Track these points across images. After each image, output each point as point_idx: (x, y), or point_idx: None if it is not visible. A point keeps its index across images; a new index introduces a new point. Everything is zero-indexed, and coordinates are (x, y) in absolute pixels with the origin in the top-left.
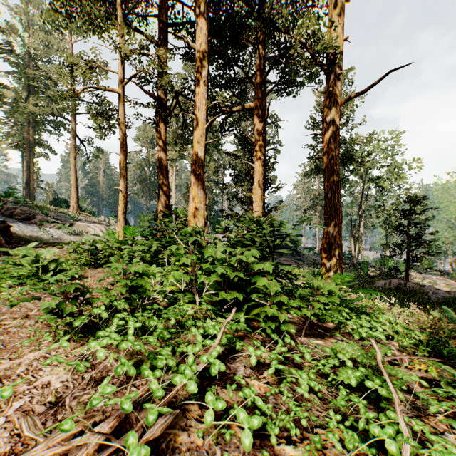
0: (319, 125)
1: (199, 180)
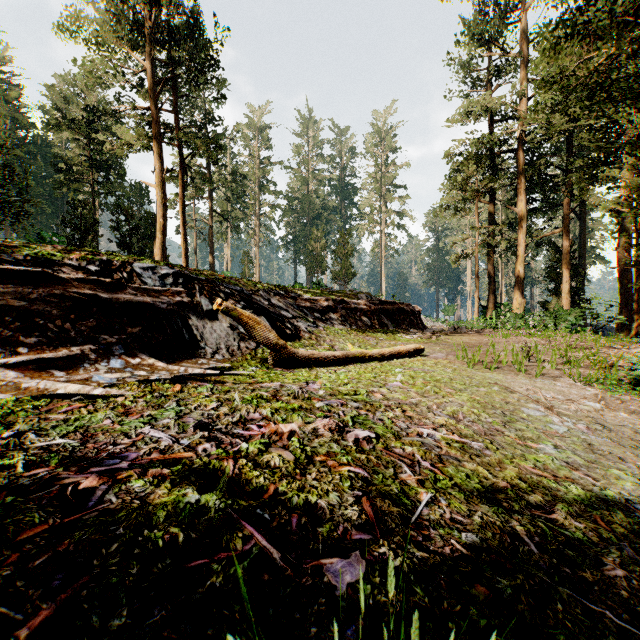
0: None
1: (520, 287)
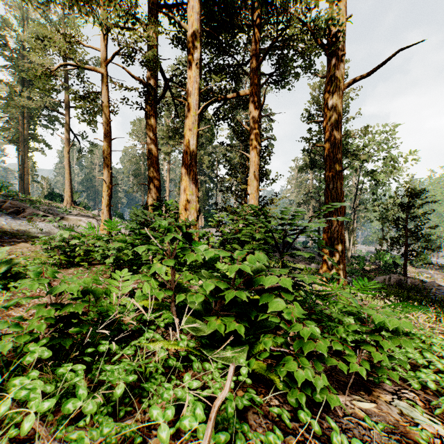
0: (314, 117)
1: (191, 170)
